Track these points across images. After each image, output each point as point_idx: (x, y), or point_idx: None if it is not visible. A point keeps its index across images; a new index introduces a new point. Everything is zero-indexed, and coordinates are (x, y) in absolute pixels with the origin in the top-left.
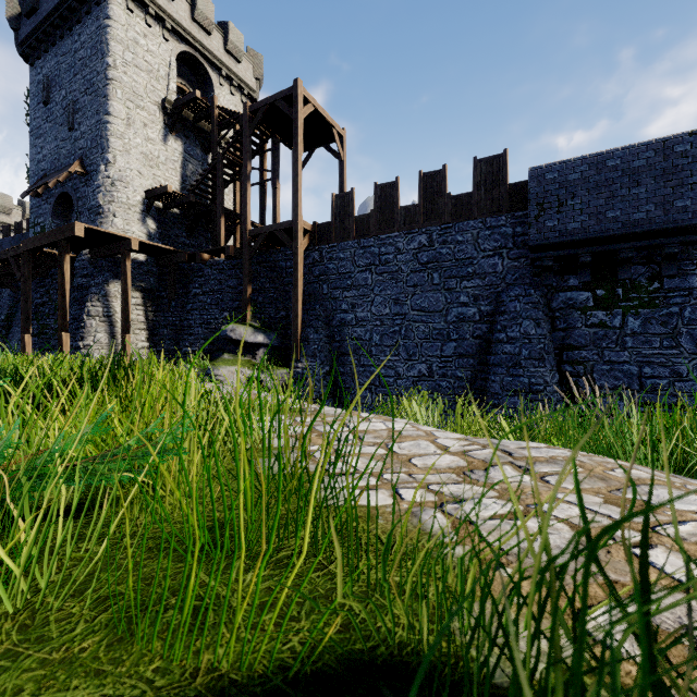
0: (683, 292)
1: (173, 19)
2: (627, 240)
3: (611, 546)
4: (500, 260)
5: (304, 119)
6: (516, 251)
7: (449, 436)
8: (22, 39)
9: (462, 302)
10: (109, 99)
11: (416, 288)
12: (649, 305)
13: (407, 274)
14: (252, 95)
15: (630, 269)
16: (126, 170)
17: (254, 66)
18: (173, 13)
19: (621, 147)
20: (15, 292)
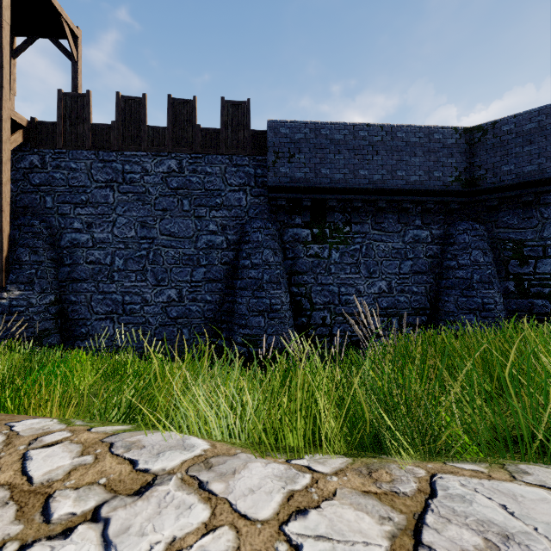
0: (362, 235)
1: None
2: (333, 192)
3: None
4: (244, 196)
5: None
6: (257, 189)
7: (355, 549)
8: None
9: (211, 230)
10: None
11: (165, 212)
12: (344, 242)
13: (156, 197)
14: None
15: (334, 215)
16: None
17: None
18: None
19: (330, 122)
20: None
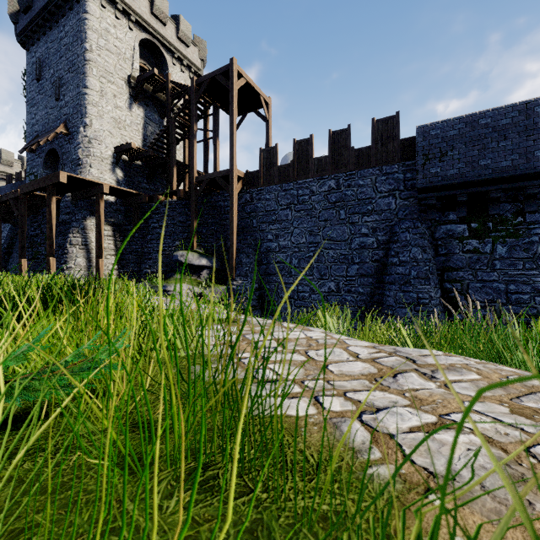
0: None
1: (136, 13)
2: (496, 183)
3: (535, 466)
4: (393, 200)
5: (238, 90)
6: (406, 192)
7: (358, 344)
8: (20, 30)
9: (363, 233)
10: (86, 76)
11: (326, 222)
12: (514, 235)
13: (320, 211)
14: (198, 72)
15: (498, 206)
16: (100, 131)
17: (199, 50)
18: (136, 9)
19: (491, 109)
20: (15, 226)
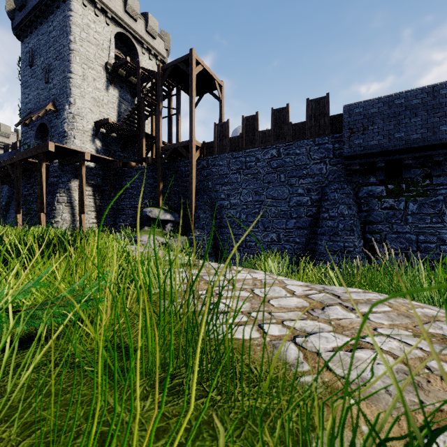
0: (446, 186)
1: (112, 11)
2: (409, 152)
3: (429, 375)
4: (324, 166)
5: (196, 75)
6: (335, 159)
7: (294, 283)
8: (16, 25)
9: (299, 193)
10: (71, 63)
11: (269, 184)
12: (423, 195)
13: (264, 175)
14: (163, 60)
15: (410, 171)
16: (82, 108)
17: (164, 42)
18: (112, 7)
19: (404, 91)
20: (11, 187)
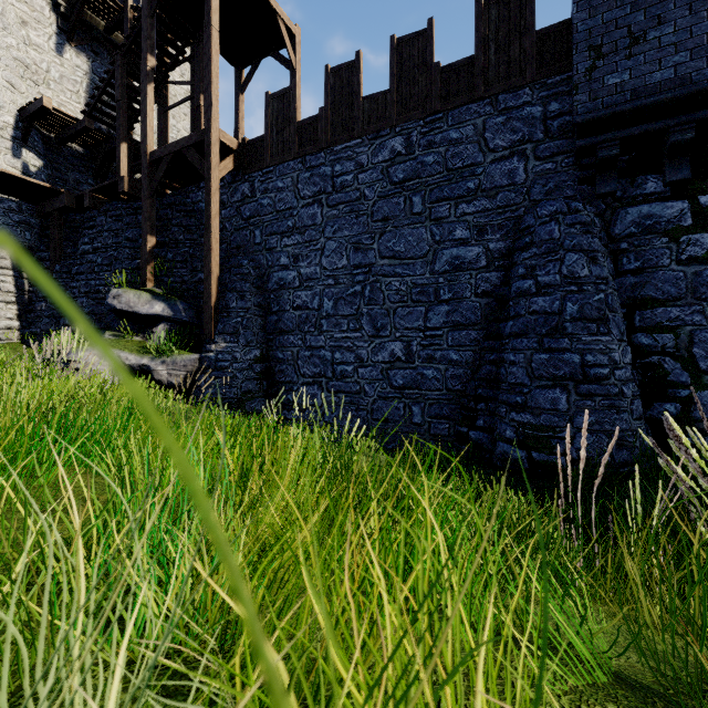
0: None
1: None
2: None
3: None
4: (521, 163)
5: None
6: (550, 143)
7: None
8: None
9: (458, 238)
10: None
11: (387, 222)
12: None
13: (374, 203)
14: None
15: None
16: None
17: None
18: None
19: None
20: None
